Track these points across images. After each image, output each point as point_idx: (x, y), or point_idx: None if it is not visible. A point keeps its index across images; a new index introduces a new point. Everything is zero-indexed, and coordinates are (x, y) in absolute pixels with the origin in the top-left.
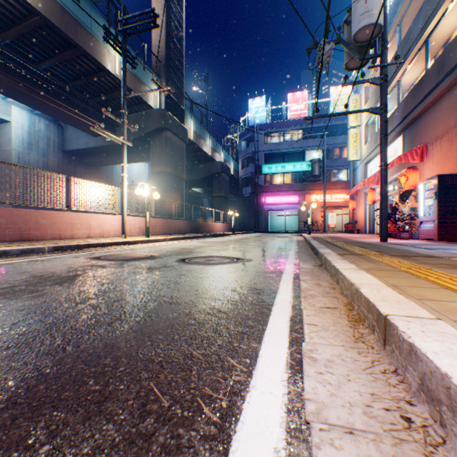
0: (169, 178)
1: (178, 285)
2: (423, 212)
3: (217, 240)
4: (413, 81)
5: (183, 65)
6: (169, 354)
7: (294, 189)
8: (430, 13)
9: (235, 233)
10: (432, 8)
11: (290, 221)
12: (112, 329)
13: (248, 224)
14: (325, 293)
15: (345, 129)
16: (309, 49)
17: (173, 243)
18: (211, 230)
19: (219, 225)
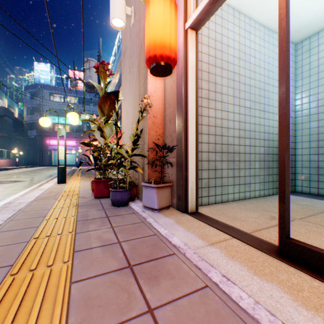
0: None
1: None
2: None
3: (3, 173)
4: None
5: None
6: None
7: (74, 136)
8: None
9: (20, 167)
10: None
11: (71, 158)
12: None
13: (34, 160)
14: None
15: None
16: (67, 78)
17: None
18: None
19: (3, 161)
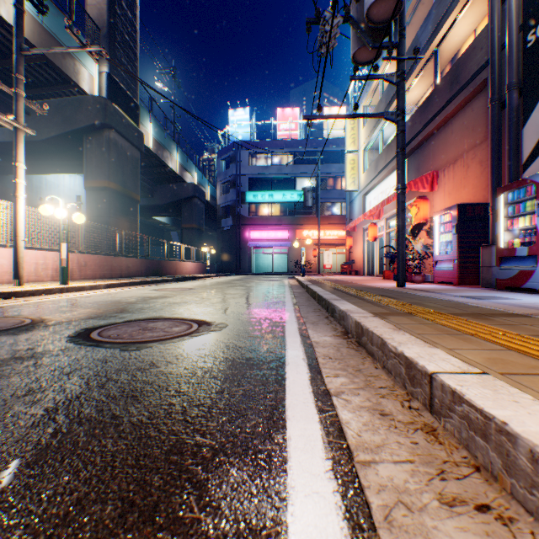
0: (114, 198)
1: None
2: (438, 250)
3: (182, 287)
4: (417, 102)
5: (138, 43)
6: None
7: (284, 223)
8: (442, 17)
9: (211, 275)
10: (444, 11)
11: (279, 261)
12: None
13: (229, 264)
14: (433, 472)
15: (339, 157)
16: (309, 23)
17: (108, 293)
18: (179, 272)
19: (190, 265)
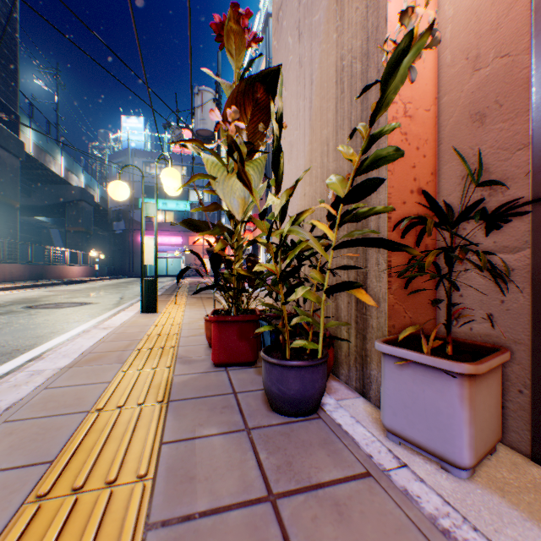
0: None
1: (33, 318)
2: None
3: (72, 289)
4: None
5: (18, 55)
6: (37, 332)
7: (178, 230)
8: None
9: (100, 278)
10: None
11: (174, 264)
12: (1, 331)
13: (122, 267)
14: None
15: None
16: (165, 126)
17: (8, 294)
18: (65, 276)
19: (77, 269)
